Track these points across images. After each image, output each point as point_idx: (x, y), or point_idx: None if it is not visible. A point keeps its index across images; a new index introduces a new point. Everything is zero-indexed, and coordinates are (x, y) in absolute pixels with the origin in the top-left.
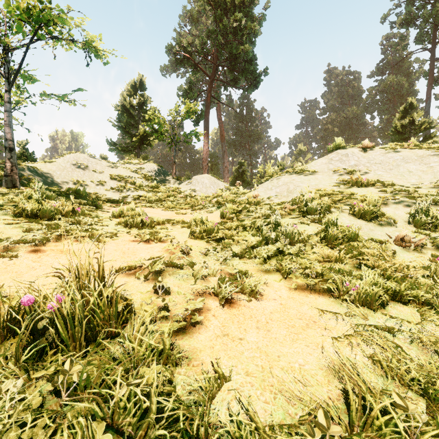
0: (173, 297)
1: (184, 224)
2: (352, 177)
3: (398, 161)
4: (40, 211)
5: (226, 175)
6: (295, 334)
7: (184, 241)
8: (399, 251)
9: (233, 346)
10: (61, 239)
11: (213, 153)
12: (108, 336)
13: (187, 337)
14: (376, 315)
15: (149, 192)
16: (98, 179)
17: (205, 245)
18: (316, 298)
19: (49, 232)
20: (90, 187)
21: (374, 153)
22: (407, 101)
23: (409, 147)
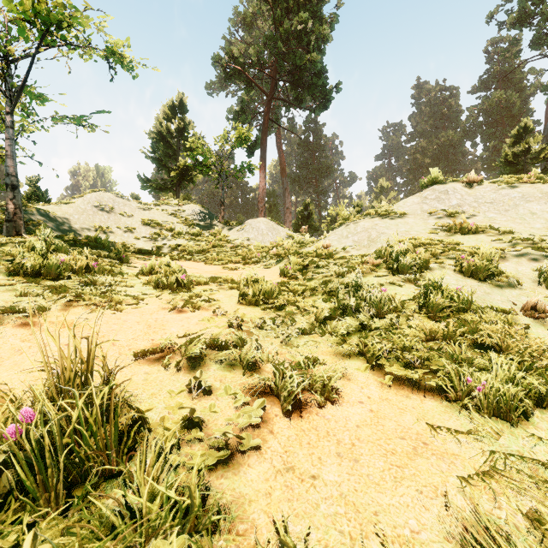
0: (213, 399)
1: (233, 284)
2: (455, 221)
3: (515, 200)
4: (43, 268)
5: (287, 219)
6: (398, 467)
7: (233, 308)
8: (530, 324)
9: (302, 491)
10: (67, 305)
11: (272, 192)
12: (105, 475)
13: (230, 473)
14: (518, 432)
15: (190, 241)
16: (126, 224)
17: (260, 315)
18: (422, 401)
19: (52, 297)
20: (116, 235)
21: (482, 190)
22: (521, 123)
23: (531, 181)
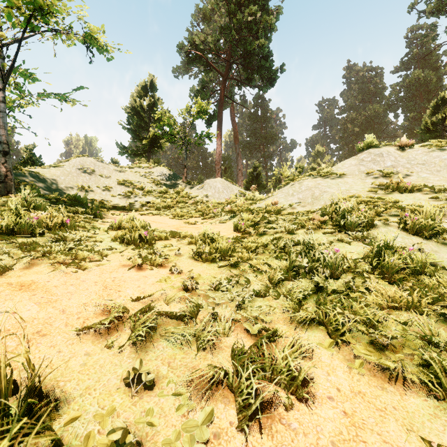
0: (157, 394)
1: (191, 240)
2: (391, 180)
3: (446, 161)
4: (18, 225)
5: (239, 179)
6: None
7: (189, 265)
8: None
9: None
10: (32, 263)
11: (227, 156)
12: None
13: None
14: None
15: (157, 198)
16: (104, 184)
17: (215, 273)
18: (402, 396)
19: (20, 254)
20: (95, 193)
21: (414, 153)
22: (439, 96)
23: None
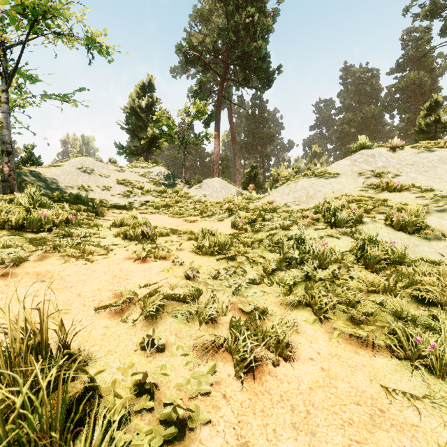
0: (167, 356)
1: (191, 236)
2: (382, 180)
3: (434, 162)
4: (27, 222)
5: (237, 179)
6: (357, 443)
7: (190, 258)
8: None
9: None
10: (44, 256)
11: (224, 156)
12: None
13: None
14: None
15: (156, 197)
16: (104, 183)
17: (214, 264)
18: (371, 357)
19: (32, 248)
20: (95, 192)
21: (404, 154)
22: (433, 98)
23: (446, 146)
